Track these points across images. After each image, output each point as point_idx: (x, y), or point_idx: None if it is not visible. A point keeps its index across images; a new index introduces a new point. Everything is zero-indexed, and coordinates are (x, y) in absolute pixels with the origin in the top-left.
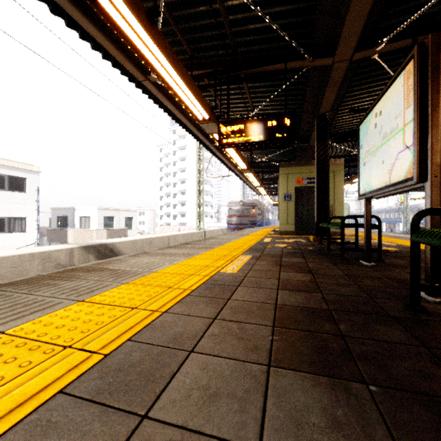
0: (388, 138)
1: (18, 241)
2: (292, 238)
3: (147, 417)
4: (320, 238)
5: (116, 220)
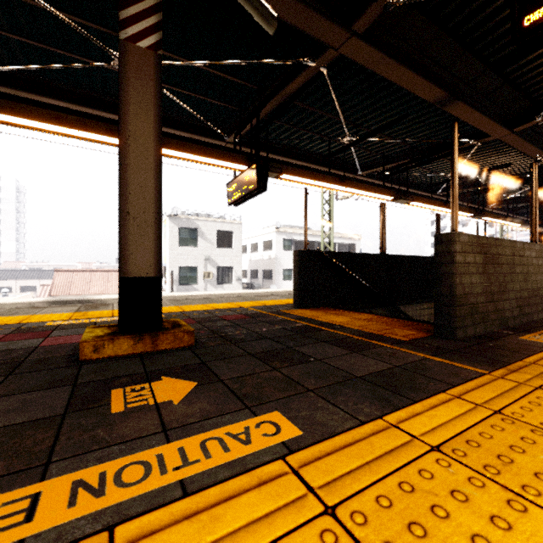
0: None
1: None
2: None
3: None
4: None
5: None
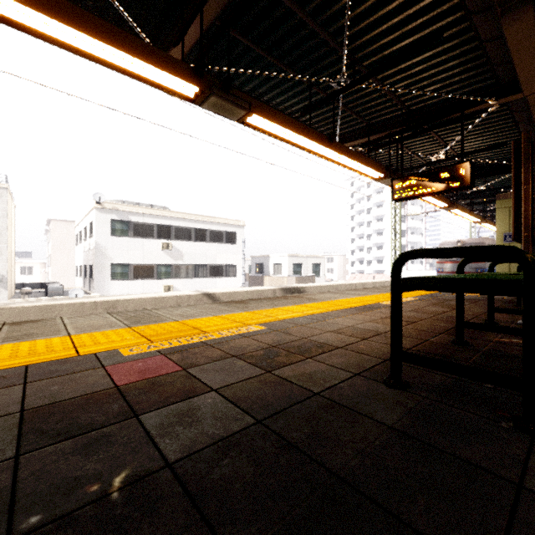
0: None
1: (231, 284)
2: None
3: (323, 321)
4: None
5: (304, 267)
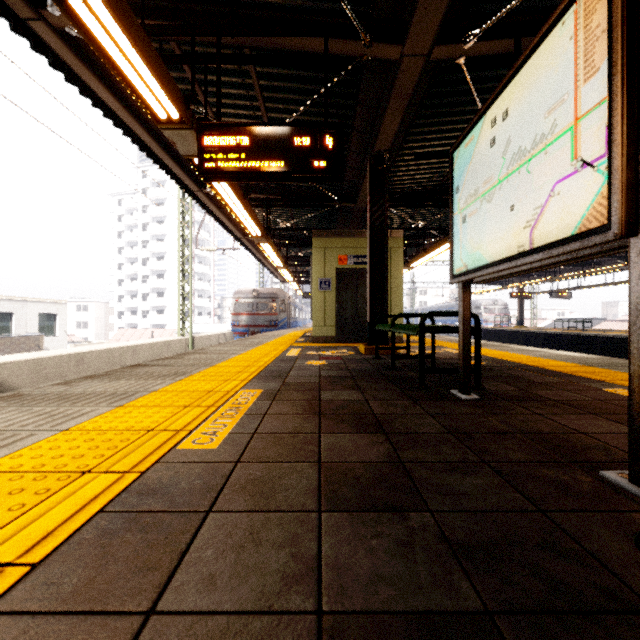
0: (529, 157)
1: None
2: (332, 348)
3: None
4: (377, 348)
5: (19, 319)
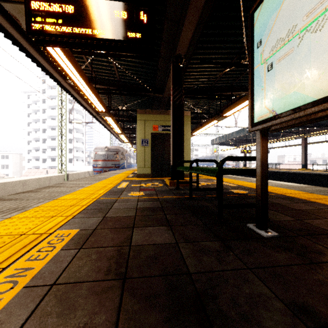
0: None
1: None
2: (149, 181)
3: None
4: (178, 182)
5: None
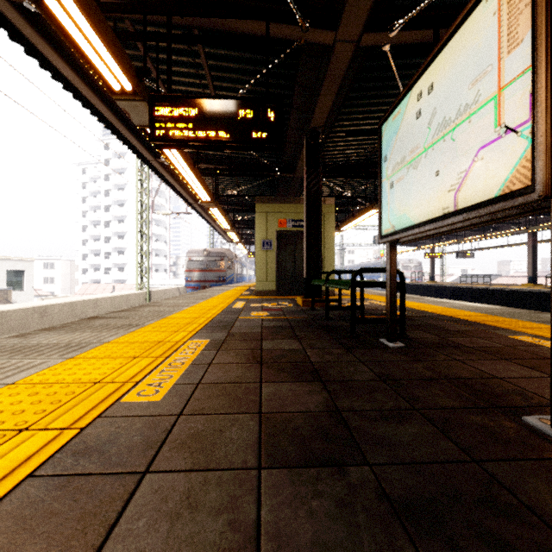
0: (453, 126)
1: None
2: (274, 301)
3: None
4: (312, 300)
5: None
